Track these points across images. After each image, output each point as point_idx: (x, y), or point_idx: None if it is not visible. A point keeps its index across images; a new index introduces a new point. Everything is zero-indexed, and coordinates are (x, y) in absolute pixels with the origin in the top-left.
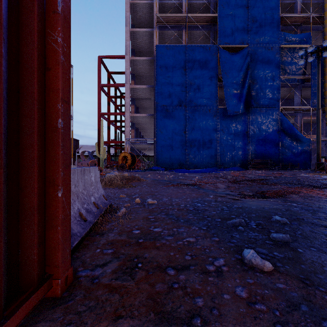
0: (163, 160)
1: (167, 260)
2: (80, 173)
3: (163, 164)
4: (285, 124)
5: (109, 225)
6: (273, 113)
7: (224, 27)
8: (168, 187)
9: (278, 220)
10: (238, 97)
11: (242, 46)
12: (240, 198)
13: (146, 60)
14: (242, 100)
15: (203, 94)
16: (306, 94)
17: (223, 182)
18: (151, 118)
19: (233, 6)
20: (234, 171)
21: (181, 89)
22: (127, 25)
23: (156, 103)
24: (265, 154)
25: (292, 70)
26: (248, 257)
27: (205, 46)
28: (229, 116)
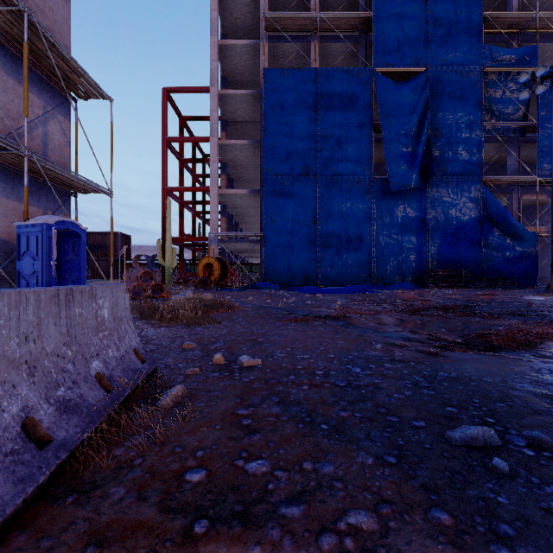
0: (277, 271)
1: None
2: (51, 303)
3: (277, 277)
4: (493, 208)
5: (126, 446)
6: (470, 187)
7: (383, 37)
8: (286, 324)
9: None
10: (409, 160)
11: (417, 69)
12: (440, 350)
13: (246, 95)
14: (416, 164)
15: (347, 154)
16: (528, 155)
17: (390, 311)
18: (255, 198)
19: None
20: (402, 290)
21: (308, 145)
22: (213, 34)
23: (264, 171)
24: (457, 259)
25: (503, 112)
26: None
27: (350, 70)
28: (392, 193)
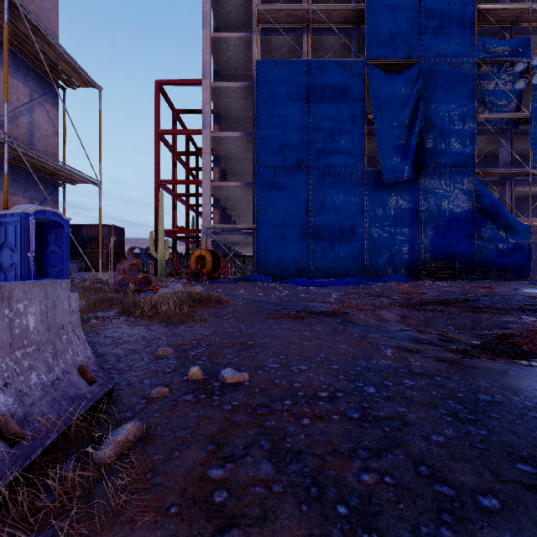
0: (269, 263)
1: None
2: None
3: (269, 269)
4: (486, 200)
5: None
6: (463, 179)
7: (376, 29)
8: (279, 322)
9: None
10: (402, 152)
11: (409, 61)
12: (463, 357)
13: (239, 88)
14: (409, 156)
15: (340, 146)
16: (520, 147)
17: (389, 306)
18: (248, 190)
19: None
20: (396, 282)
21: (301, 137)
22: (206, 27)
23: (257, 163)
24: (450, 251)
25: (496, 104)
26: None
27: (342, 62)
28: (385, 185)
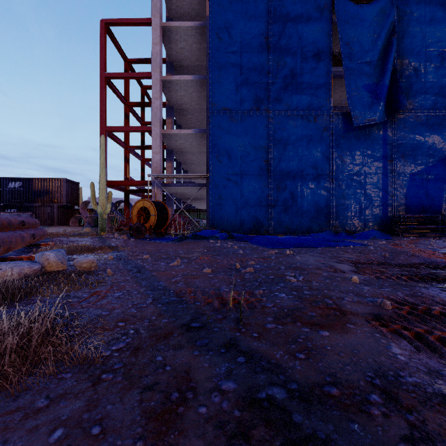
0: (224, 217)
1: None
2: None
3: (224, 224)
4: None
5: None
6: (441, 123)
7: None
8: None
9: None
10: (374, 91)
11: None
12: None
13: (192, 29)
14: (382, 96)
15: (303, 86)
16: None
17: None
18: (202, 140)
19: None
20: (379, 240)
21: (259, 76)
22: None
23: (210, 105)
24: (427, 204)
25: None
26: None
27: None
28: (354, 129)
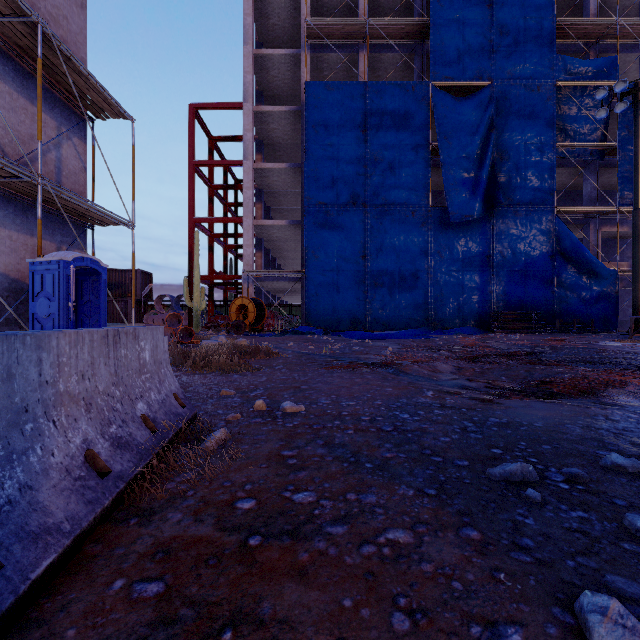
0: (320, 314)
1: (332, 635)
2: (102, 343)
3: (320, 321)
4: (566, 241)
5: (176, 481)
6: (541, 218)
7: (442, 46)
8: (330, 371)
9: (620, 465)
10: (472, 187)
11: (480, 83)
12: (495, 398)
13: (286, 113)
14: (479, 192)
15: (401, 180)
16: (607, 180)
17: (447, 358)
18: (296, 230)
19: (461, 4)
20: (463, 335)
21: (356, 170)
22: (248, 43)
23: (306, 199)
24: (526, 300)
25: (579, 133)
26: (608, 632)
27: (404, 84)
28: (452, 224)
